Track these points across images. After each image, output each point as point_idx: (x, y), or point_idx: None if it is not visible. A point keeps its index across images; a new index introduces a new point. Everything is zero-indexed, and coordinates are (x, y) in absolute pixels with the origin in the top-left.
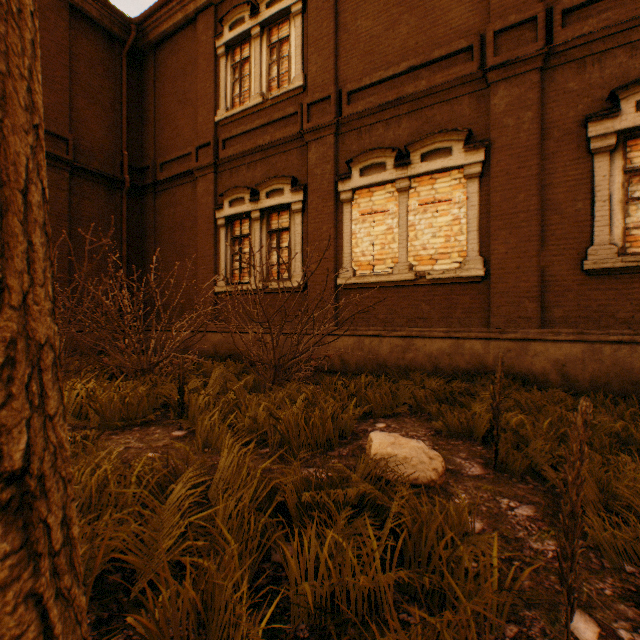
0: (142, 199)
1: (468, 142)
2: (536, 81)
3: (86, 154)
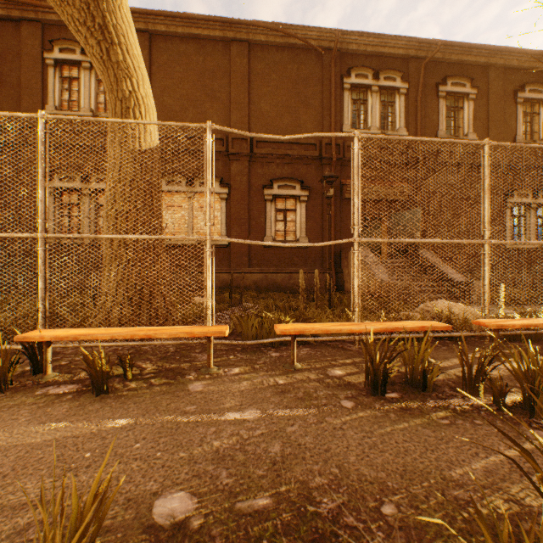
0: None
1: (222, 182)
2: (248, 165)
3: None
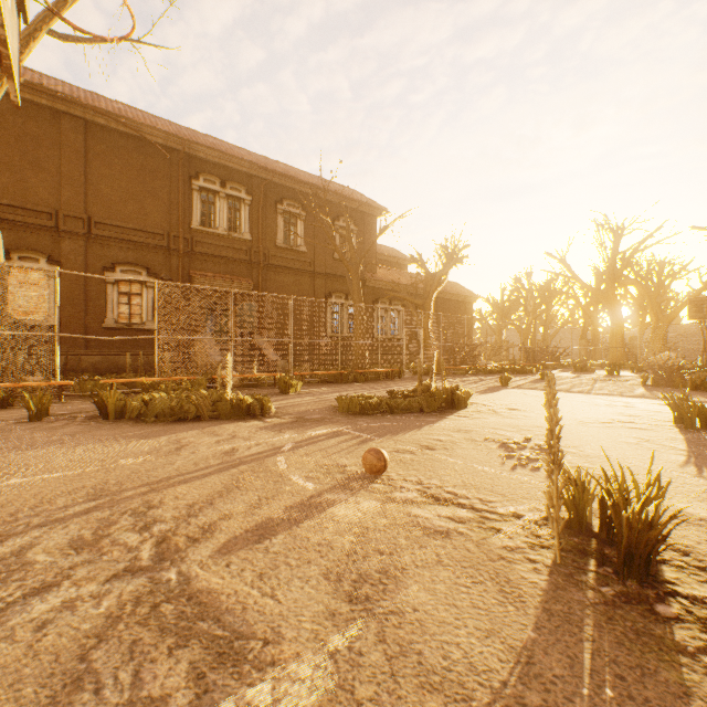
0: None
1: (50, 259)
2: (85, 245)
3: None
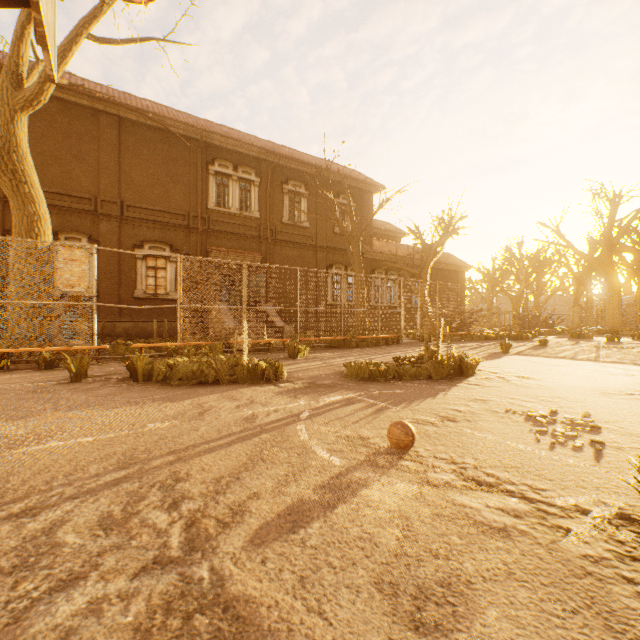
0: None
1: (90, 238)
2: (119, 226)
3: None
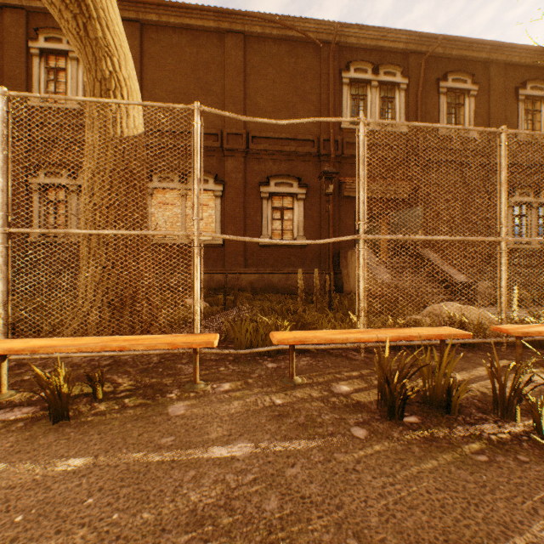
0: None
1: (216, 179)
2: (243, 162)
3: None
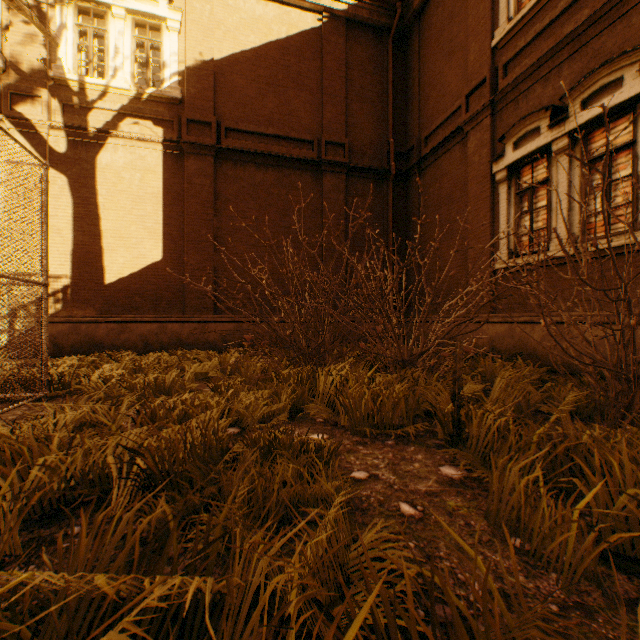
0: (406, 184)
1: None
2: None
3: (358, 154)
